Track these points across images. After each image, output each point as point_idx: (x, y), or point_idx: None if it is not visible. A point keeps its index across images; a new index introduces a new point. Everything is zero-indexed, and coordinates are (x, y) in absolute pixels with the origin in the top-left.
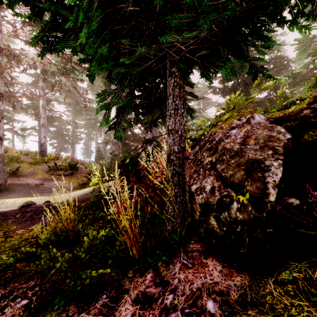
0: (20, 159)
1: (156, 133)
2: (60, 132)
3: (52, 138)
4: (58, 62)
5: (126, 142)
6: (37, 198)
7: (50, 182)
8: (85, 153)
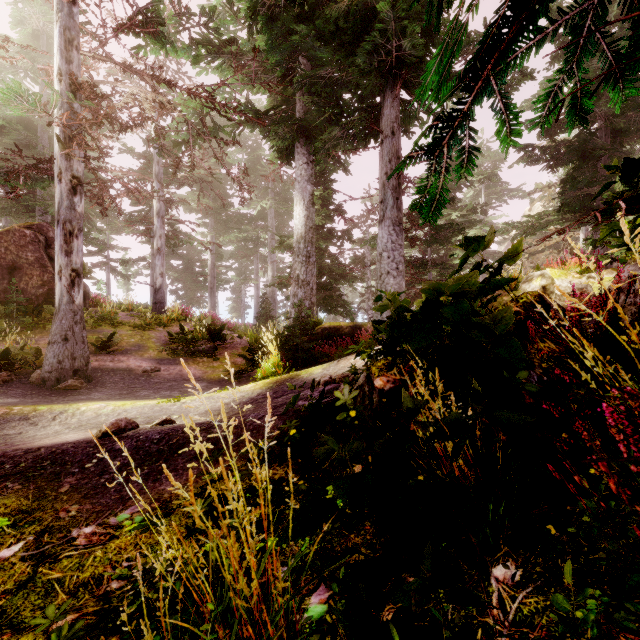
0: (117, 318)
1: (402, 256)
2: (189, 269)
3: (176, 281)
4: (187, 115)
5: (322, 283)
6: (144, 404)
7: (171, 366)
8: (234, 308)
